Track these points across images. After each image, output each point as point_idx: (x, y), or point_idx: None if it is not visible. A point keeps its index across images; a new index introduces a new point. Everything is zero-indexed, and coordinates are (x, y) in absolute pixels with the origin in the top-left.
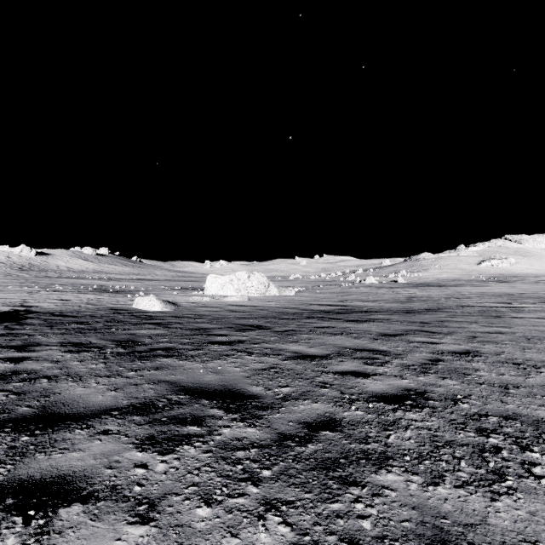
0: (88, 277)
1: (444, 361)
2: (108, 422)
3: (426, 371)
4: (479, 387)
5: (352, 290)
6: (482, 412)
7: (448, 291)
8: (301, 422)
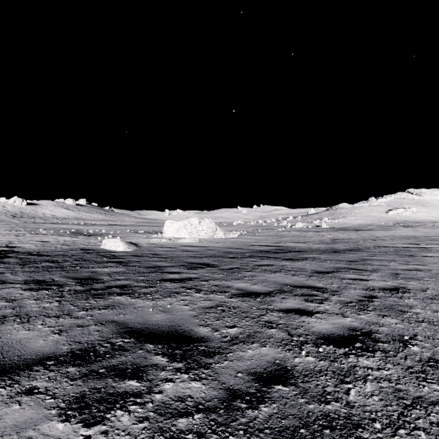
0: (68, 222)
1: (378, 298)
2: (38, 376)
3: (364, 309)
4: (421, 325)
5: (285, 234)
6: (436, 357)
7: (364, 234)
8: (251, 373)
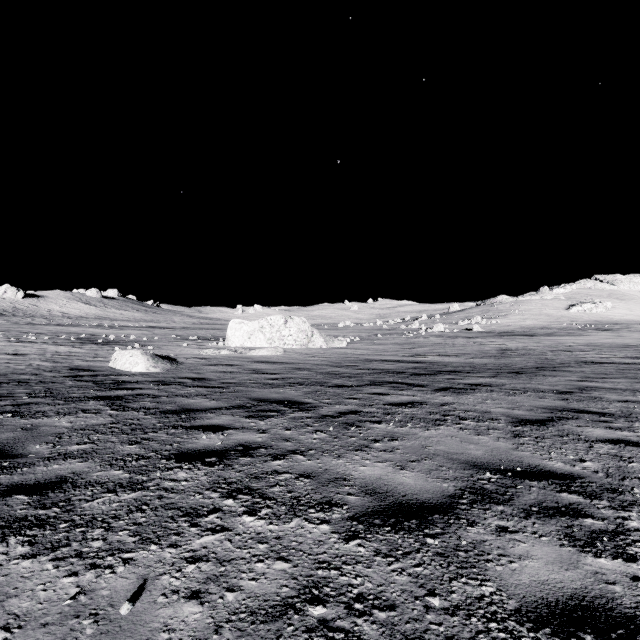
0: (84, 324)
1: None
2: None
3: None
4: None
5: (421, 341)
6: None
7: (546, 342)
8: None
